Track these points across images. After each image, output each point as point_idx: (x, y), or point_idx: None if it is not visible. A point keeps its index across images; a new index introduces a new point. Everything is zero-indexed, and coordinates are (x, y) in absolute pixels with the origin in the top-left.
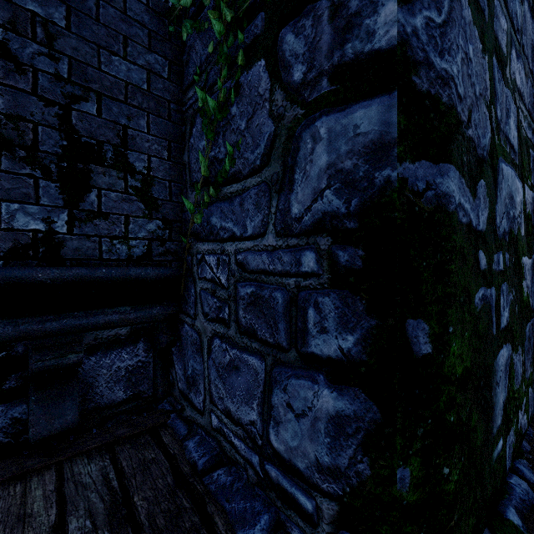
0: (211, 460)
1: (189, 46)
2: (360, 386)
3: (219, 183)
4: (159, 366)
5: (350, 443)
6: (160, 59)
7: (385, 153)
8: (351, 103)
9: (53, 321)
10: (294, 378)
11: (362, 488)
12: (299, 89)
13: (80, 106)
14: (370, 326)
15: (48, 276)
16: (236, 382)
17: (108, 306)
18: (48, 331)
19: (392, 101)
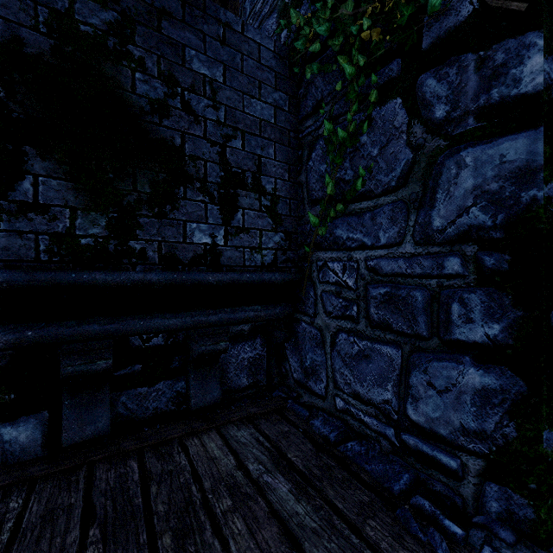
0: (340, 435)
1: (307, 81)
2: (506, 365)
3: (346, 201)
4: (274, 359)
5: (496, 411)
6: (283, 95)
7: (531, 177)
8: (497, 137)
9: (213, 315)
10: (435, 361)
11: (508, 447)
12: (442, 125)
13: (231, 143)
14: (516, 317)
15: (215, 279)
16: (366, 369)
17: (244, 305)
18: (210, 322)
19: (538, 135)
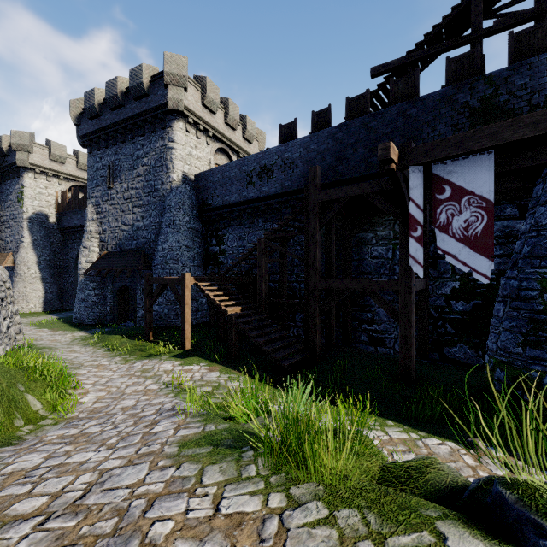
0: None
1: None
2: None
3: None
4: None
5: None
6: None
7: None
8: None
9: None
10: None
11: None
12: None
13: (533, 97)
14: None
15: None
16: None
17: None
18: None
19: None
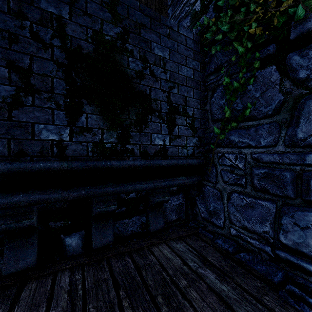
0: (235, 249)
1: (211, 54)
2: None
3: (238, 121)
4: (189, 205)
5: None
6: (197, 63)
7: None
8: None
9: (163, 182)
10: (299, 211)
11: None
12: (304, 81)
13: (172, 91)
14: None
15: (165, 163)
16: (251, 213)
17: (177, 176)
18: (162, 186)
19: None
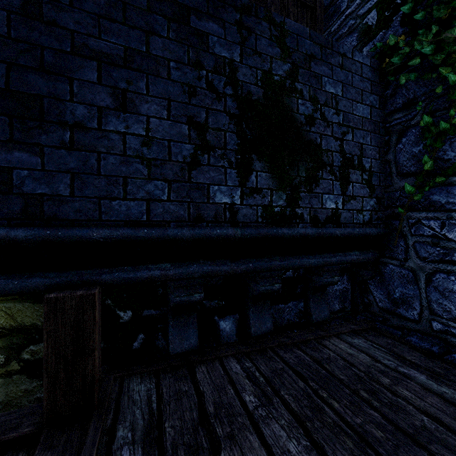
0: (442, 349)
1: (396, 85)
2: None
3: (446, 175)
4: (358, 292)
5: None
6: (375, 97)
7: None
8: None
9: (333, 257)
10: None
11: None
12: None
13: (346, 137)
14: None
15: (340, 232)
16: None
17: (347, 251)
18: (332, 262)
19: None
